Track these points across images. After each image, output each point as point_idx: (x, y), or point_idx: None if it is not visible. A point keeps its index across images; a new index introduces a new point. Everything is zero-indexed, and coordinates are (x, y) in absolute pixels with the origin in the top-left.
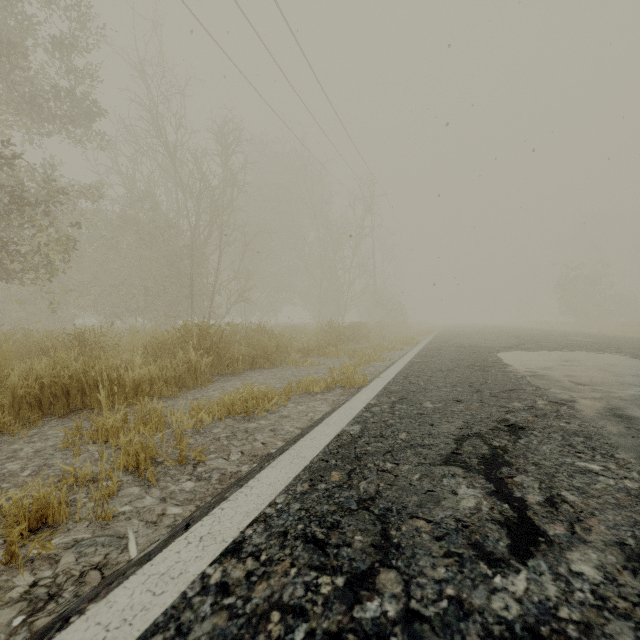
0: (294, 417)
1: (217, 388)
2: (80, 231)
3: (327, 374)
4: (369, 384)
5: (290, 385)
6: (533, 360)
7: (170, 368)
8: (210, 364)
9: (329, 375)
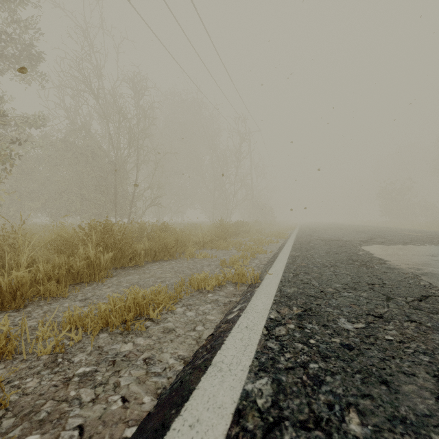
0: (180, 332)
1: (113, 284)
2: (26, 150)
3: (218, 266)
4: (261, 283)
5: (182, 283)
6: (401, 254)
7: (61, 267)
8: (109, 260)
9: (220, 268)
